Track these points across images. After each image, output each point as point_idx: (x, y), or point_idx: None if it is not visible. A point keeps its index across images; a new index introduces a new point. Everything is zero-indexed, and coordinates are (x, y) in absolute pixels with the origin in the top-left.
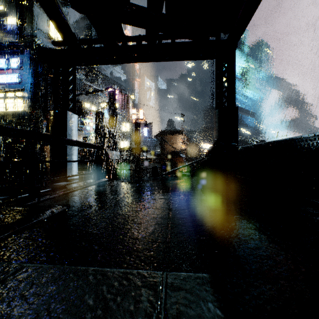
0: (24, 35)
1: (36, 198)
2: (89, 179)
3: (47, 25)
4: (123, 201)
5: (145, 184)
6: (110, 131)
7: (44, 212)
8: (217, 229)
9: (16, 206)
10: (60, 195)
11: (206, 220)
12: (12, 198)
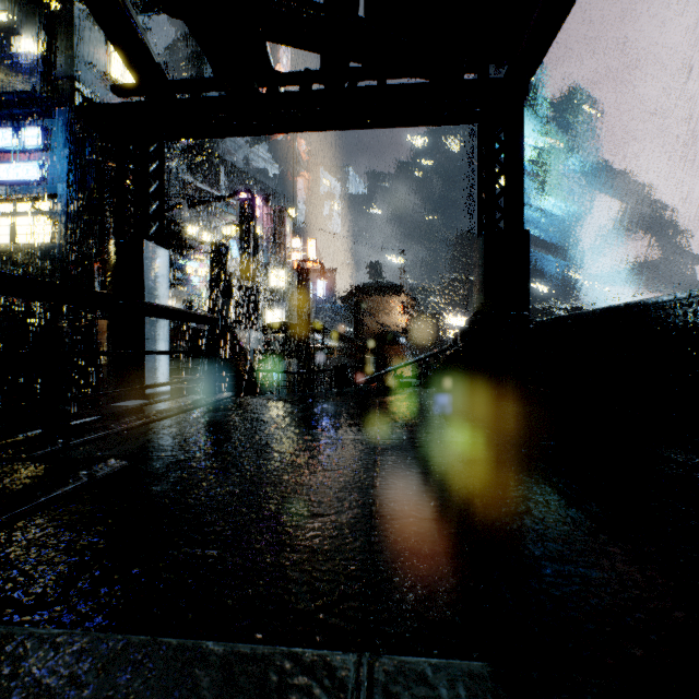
0: (54, 76)
1: (59, 440)
2: (191, 394)
3: (104, 55)
4: (266, 447)
5: (319, 406)
6: (244, 288)
7: (69, 475)
8: (496, 521)
9: (7, 459)
10: (118, 431)
11: (465, 496)
12: (3, 438)
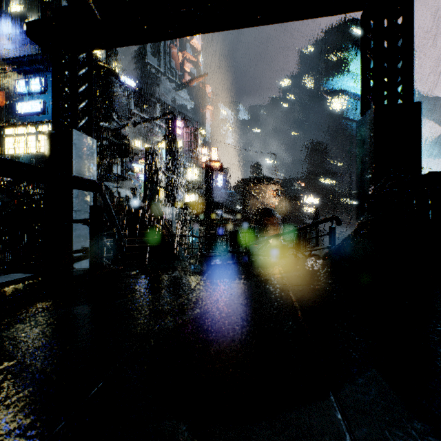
0: None
1: None
2: (71, 268)
3: None
4: None
5: (210, 293)
6: (168, 179)
7: None
8: None
9: None
10: None
11: None
12: None
